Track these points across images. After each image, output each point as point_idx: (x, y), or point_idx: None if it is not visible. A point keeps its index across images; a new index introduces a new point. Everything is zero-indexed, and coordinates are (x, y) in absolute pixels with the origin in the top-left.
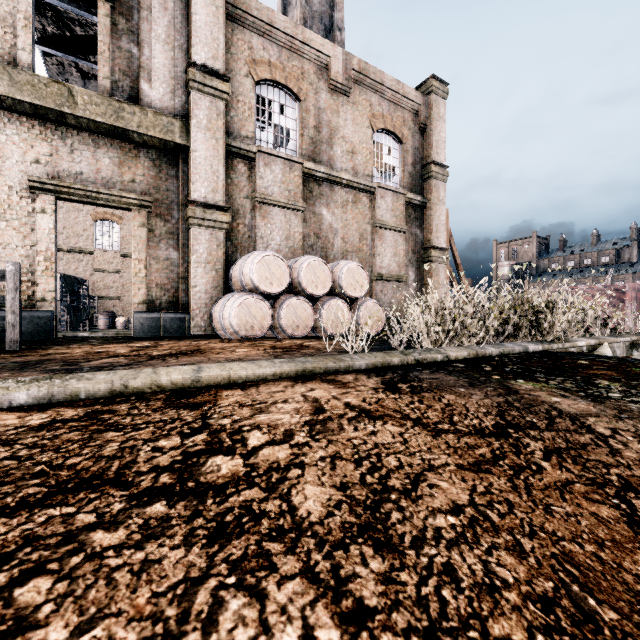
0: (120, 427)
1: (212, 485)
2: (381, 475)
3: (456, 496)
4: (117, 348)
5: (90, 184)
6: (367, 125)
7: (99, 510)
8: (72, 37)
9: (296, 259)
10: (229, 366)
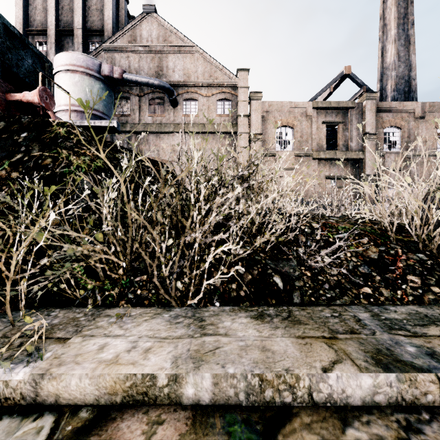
0: None
1: None
2: None
3: None
4: None
5: (337, 174)
6: (433, 128)
7: None
8: None
9: (406, 190)
10: None
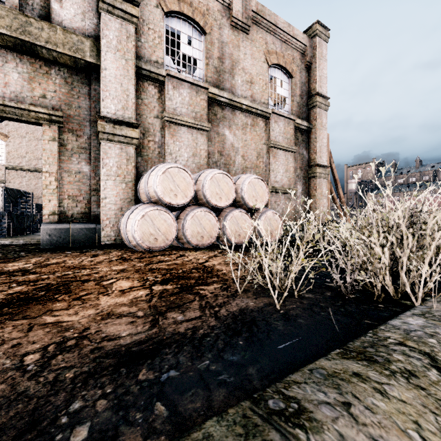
0: None
1: None
2: None
3: None
4: None
5: None
6: (263, 60)
7: None
8: None
9: (201, 172)
10: None
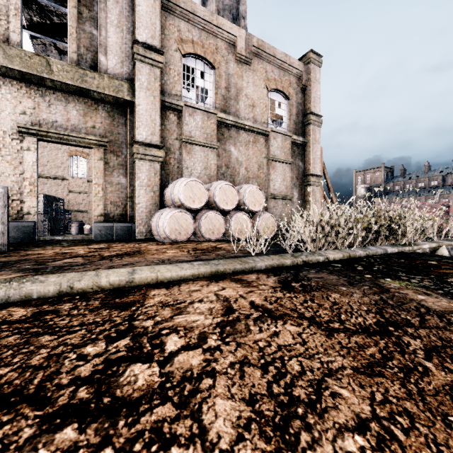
0: (56, 330)
1: (126, 401)
2: (286, 383)
3: (358, 407)
4: (79, 249)
5: (62, 129)
6: (263, 86)
7: (6, 439)
8: (51, 24)
9: (212, 183)
10: (157, 268)
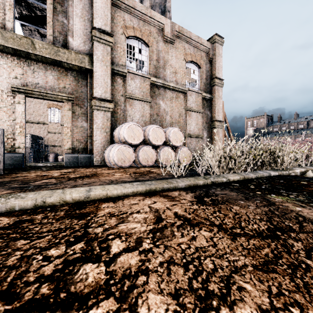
0: (30, 235)
1: (78, 296)
2: (203, 279)
3: (259, 299)
4: (54, 173)
5: (43, 89)
6: (183, 59)
7: None
8: (35, 16)
9: (147, 126)
10: (107, 187)
